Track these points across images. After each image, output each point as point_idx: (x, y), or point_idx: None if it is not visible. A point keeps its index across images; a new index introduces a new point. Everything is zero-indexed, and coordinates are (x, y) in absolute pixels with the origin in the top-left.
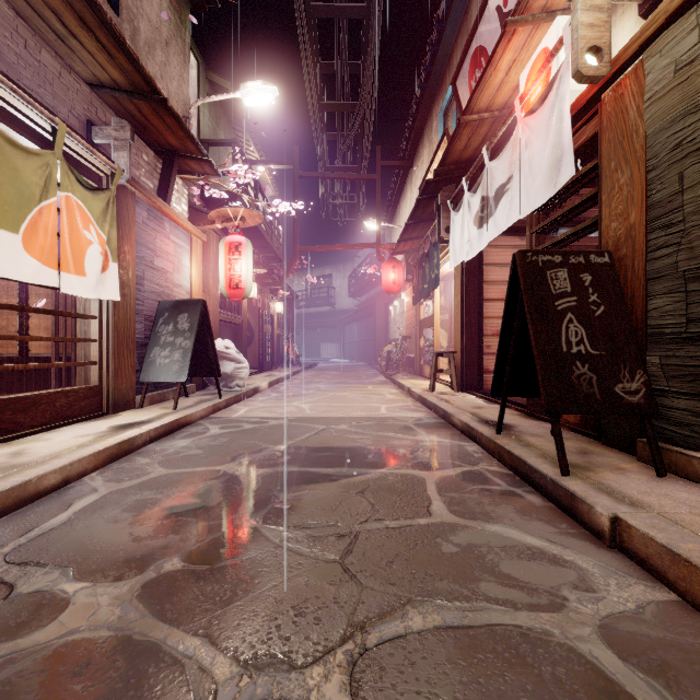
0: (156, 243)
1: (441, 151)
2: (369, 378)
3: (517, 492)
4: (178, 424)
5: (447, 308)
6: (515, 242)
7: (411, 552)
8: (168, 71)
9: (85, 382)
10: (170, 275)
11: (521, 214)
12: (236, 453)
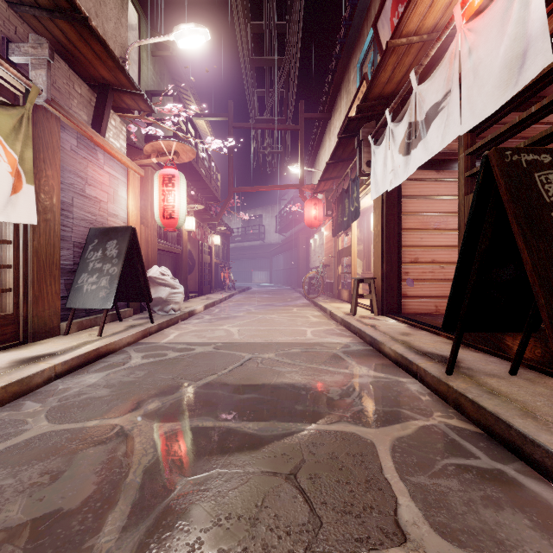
0: (88, 172)
1: (359, 96)
2: (293, 301)
3: (511, 475)
4: (98, 354)
5: (362, 240)
6: (432, 175)
7: None
8: (104, 11)
9: (1, 309)
10: (104, 204)
11: (462, 129)
12: (146, 394)
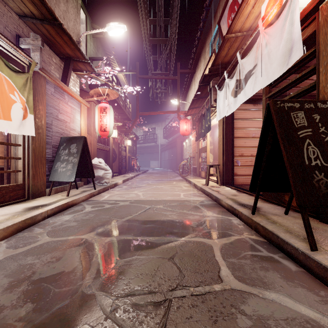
0: (60, 106)
1: (211, 61)
2: (173, 178)
3: (276, 258)
4: (67, 205)
5: (213, 143)
6: (251, 107)
7: (214, 327)
8: (68, 16)
9: (15, 181)
10: (68, 123)
11: (262, 85)
12: (96, 225)
